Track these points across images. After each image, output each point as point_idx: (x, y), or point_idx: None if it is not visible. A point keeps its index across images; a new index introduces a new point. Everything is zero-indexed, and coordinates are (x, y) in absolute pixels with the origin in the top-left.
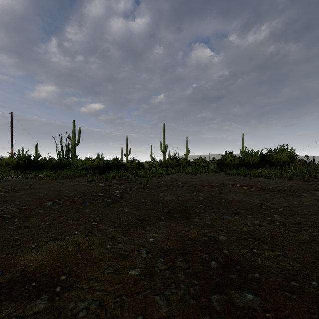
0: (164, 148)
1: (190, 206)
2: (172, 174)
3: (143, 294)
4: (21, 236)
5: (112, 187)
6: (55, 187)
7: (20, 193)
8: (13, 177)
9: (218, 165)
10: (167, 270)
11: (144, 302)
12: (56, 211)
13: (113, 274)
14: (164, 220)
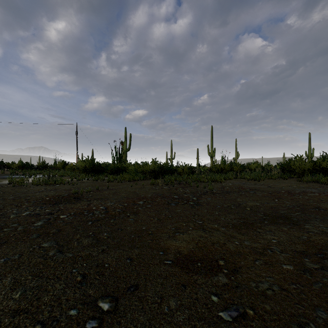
0: (211, 152)
1: (284, 213)
2: (229, 179)
3: (317, 286)
4: (147, 227)
5: (179, 190)
6: (126, 188)
7: (105, 193)
8: (85, 179)
9: (283, 171)
10: (323, 270)
11: (325, 292)
12: (151, 209)
13: (268, 266)
14: (269, 224)
